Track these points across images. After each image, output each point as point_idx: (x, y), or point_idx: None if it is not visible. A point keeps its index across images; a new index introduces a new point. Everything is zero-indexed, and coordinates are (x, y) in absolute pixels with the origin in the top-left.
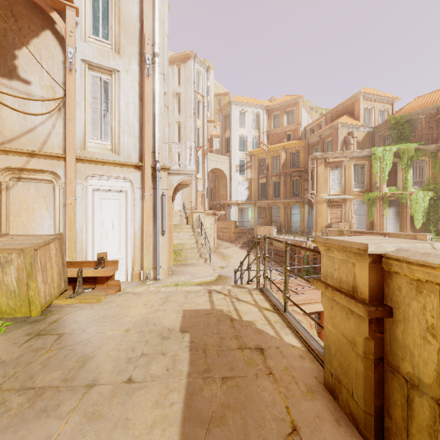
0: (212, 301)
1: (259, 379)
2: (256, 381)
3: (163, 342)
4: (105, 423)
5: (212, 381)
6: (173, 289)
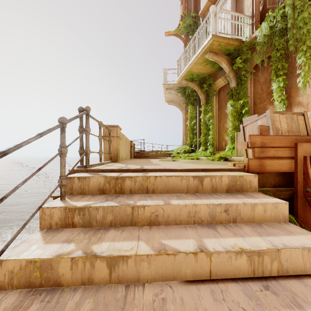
0: (142, 166)
1: (133, 162)
2: (134, 162)
3: (164, 163)
4: (166, 162)
5: (145, 162)
6: (189, 173)
